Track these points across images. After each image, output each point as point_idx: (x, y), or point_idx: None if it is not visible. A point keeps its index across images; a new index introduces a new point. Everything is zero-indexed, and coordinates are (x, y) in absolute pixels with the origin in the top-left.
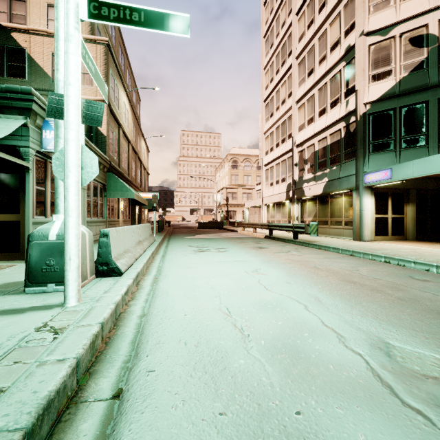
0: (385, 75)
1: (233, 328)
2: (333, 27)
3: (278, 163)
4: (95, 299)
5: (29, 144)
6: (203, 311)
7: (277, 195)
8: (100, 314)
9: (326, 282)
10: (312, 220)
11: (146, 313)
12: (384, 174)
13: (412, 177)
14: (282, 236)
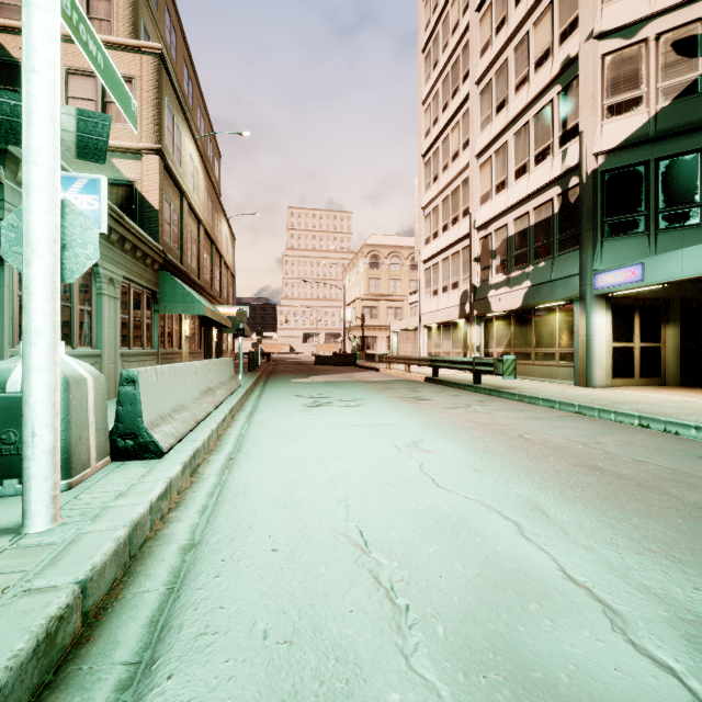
0: (630, 106)
1: (373, 586)
2: (540, 27)
3: (447, 257)
4: (92, 514)
5: (3, 215)
6: (312, 540)
7: (444, 310)
8: (87, 555)
9: (548, 468)
10: (504, 351)
11: (196, 542)
12: (630, 274)
13: (680, 278)
14: (455, 379)
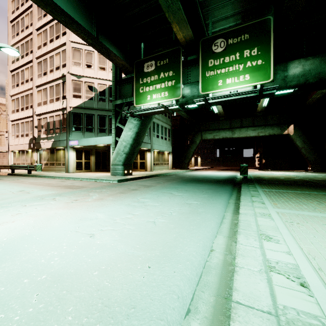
0: (79, 97)
1: None
2: (57, 57)
3: (23, 122)
4: None
5: None
6: None
7: (22, 145)
8: None
9: (23, 185)
10: (46, 163)
11: None
12: (76, 142)
13: (84, 145)
14: (22, 173)
